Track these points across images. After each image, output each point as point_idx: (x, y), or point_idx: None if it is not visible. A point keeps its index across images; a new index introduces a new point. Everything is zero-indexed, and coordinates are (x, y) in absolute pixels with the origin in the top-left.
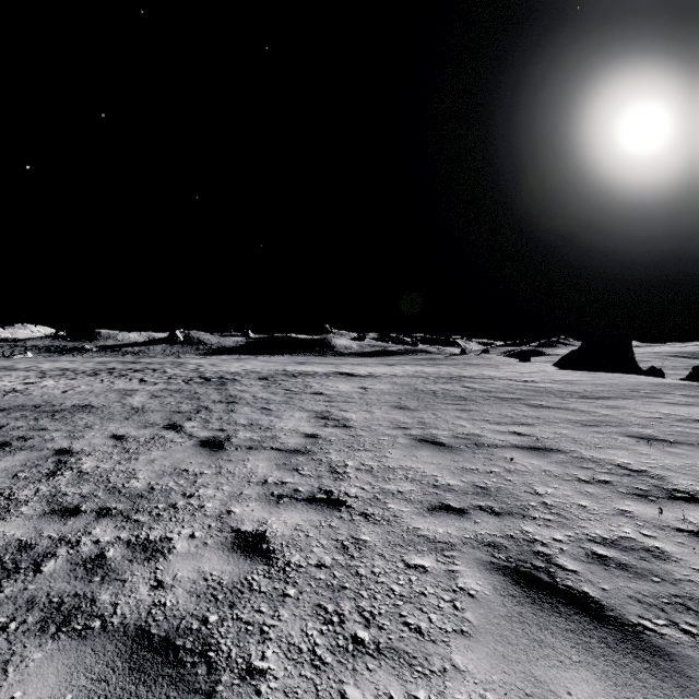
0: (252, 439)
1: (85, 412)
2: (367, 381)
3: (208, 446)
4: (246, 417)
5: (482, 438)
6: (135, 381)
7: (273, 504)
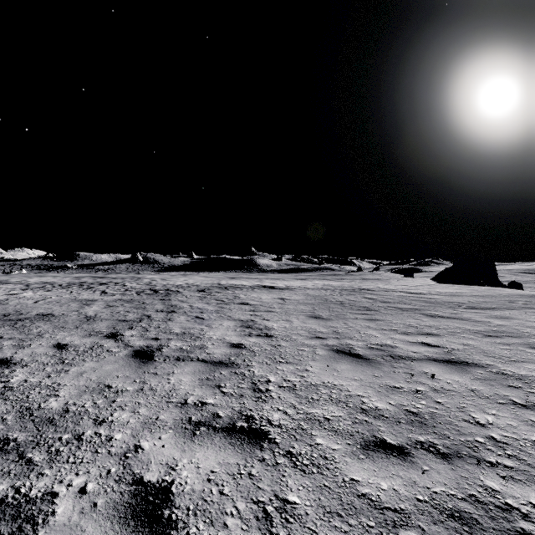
0: (182, 349)
1: (44, 320)
2: (285, 293)
3: (139, 356)
4: (180, 326)
5: (395, 349)
6: (98, 293)
7: (188, 435)
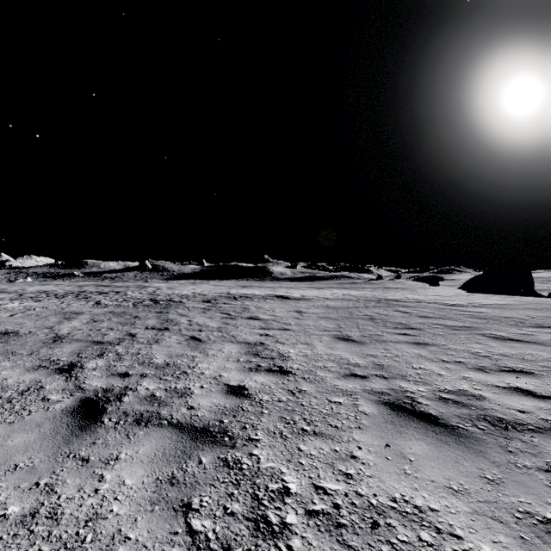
0: (153, 397)
1: None
2: (301, 304)
3: (81, 412)
4: (166, 352)
5: (485, 404)
6: (90, 304)
7: None
